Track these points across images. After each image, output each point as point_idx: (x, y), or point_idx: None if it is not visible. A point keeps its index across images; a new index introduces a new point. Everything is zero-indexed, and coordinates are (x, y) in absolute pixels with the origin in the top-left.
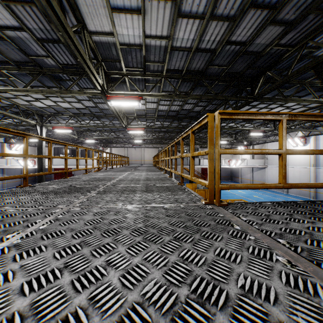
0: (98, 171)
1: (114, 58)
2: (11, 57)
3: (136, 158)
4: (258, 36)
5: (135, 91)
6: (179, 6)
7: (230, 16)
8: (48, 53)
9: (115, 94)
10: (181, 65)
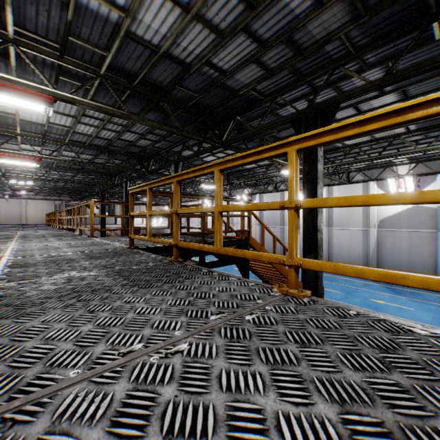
0: None
1: (10, 123)
2: None
3: (10, 214)
4: (139, 141)
5: (27, 144)
6: (79, 120)
7: (116, 130)
8: None
9: (6, 152)
10: (84, 140)
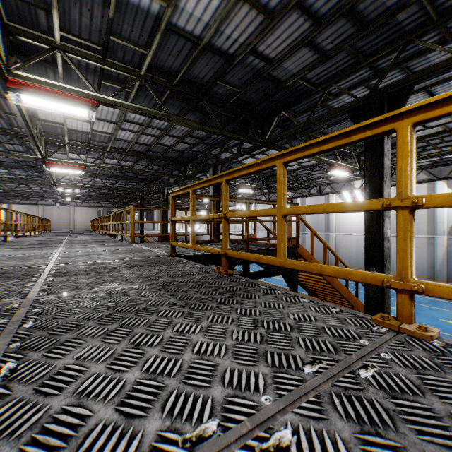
0: (26, 237)
1: (58, 133)
2: None
3: (60, 221)
4: (177, 145)
5: (74, 153)
6: (120, 126)
7: (155, 135)
8: None
9: (55, 161)
10: (124, 146)
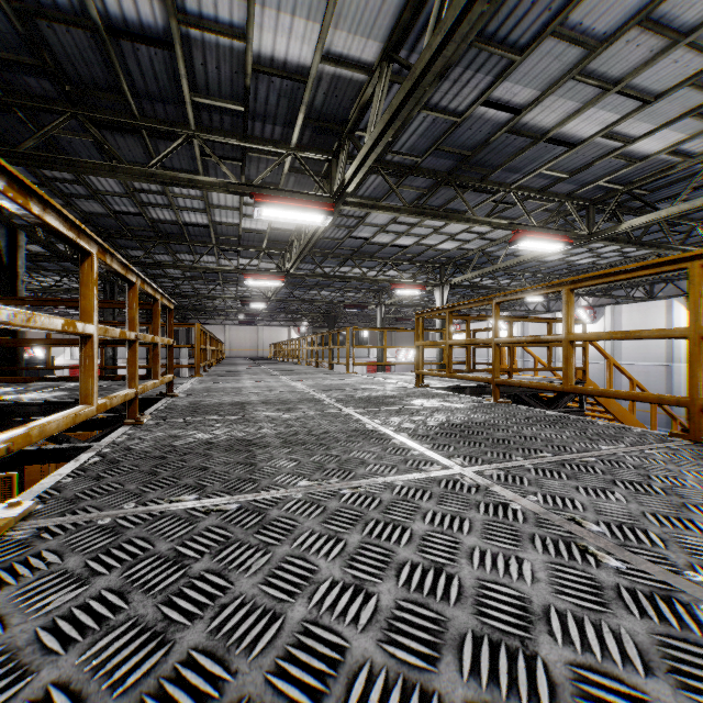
0: None
1: None
2: None
3: None
4: None
5: None
6: None
7: None
8: None
9: None
10: None
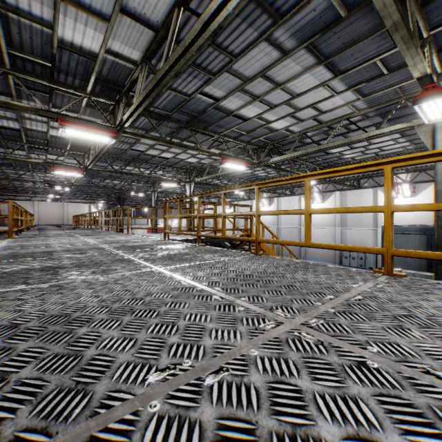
0: None
1: None
2: (368, 29)
3: None
4: None
5: None
6: None
7: None
8: (308, 1)
9: None
10: None
